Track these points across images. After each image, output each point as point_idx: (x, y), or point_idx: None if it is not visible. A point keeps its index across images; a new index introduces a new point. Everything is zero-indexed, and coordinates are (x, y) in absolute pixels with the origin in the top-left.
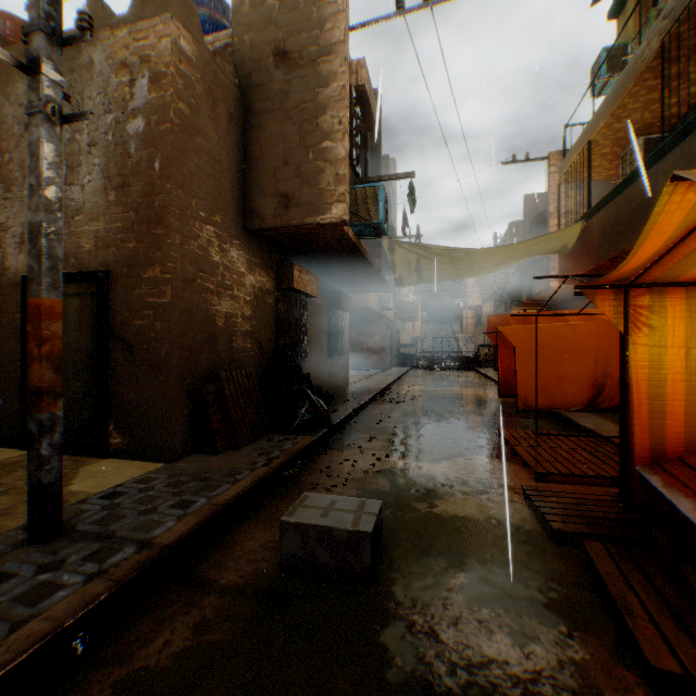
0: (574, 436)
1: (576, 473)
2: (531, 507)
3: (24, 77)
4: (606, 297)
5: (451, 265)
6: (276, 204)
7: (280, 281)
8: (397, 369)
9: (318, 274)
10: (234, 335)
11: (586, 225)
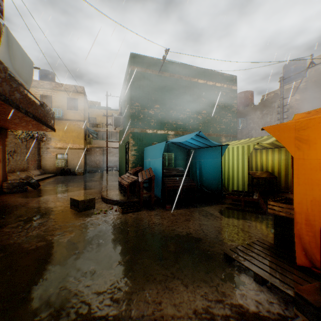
0: None
1: None
2: None
3: (258, 110)
4: None
5: None
6: None
7: None
8: None
9: None
10: None
11: None
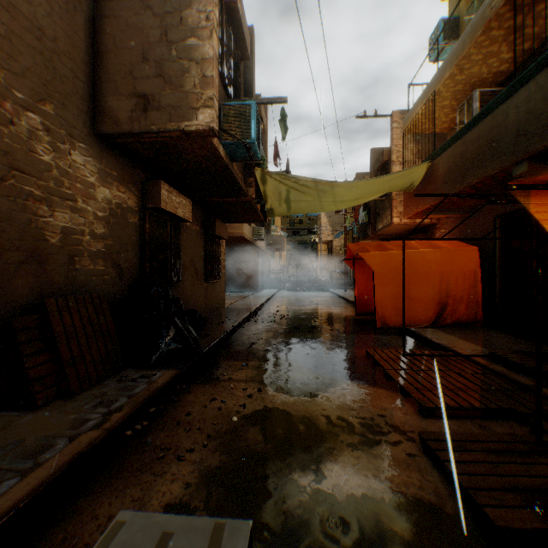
0: (438, 356)
1: (465, 406)
2: (437, 465)
3: None
4: (541, 201)
5: (317, 198)
6: (133, 106)
7: (145, 200)
8: (268, 291)
9: (192, 200)
10: (78, 255)
11: (432, 165)
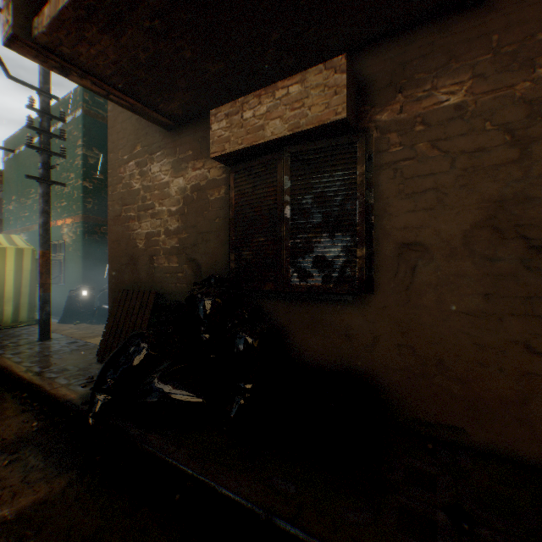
0: None
1: None
2: None
3: None
4: None
5: None
6: None
7: None
8: None
9: None
10: (156, 254)
11: None
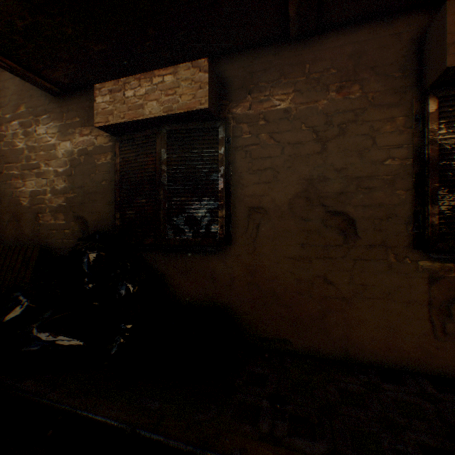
0: None
1: None
2: None
3: None
4: None
5: None
6: None
7: None
8: None
9: (304, 37)
10: (43, 212)
11: None
